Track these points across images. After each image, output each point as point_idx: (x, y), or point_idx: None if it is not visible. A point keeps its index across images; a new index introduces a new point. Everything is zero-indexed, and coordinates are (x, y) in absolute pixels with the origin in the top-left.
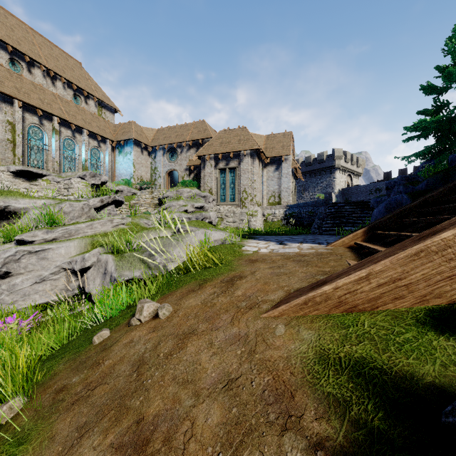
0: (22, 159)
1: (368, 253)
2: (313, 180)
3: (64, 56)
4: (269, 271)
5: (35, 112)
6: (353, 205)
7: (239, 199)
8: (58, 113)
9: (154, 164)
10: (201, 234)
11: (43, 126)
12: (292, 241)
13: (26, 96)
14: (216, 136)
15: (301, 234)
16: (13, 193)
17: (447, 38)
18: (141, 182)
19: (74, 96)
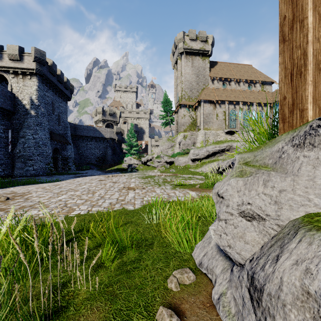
0: (228, 126)
1: None
2: None
3: (243, 67)
4: None
5: (232, 103)
6: None
7: None
8: (242, 99)
9: None
10: None
11: (235, 108)
12: None
13: (229, 98)
14: None
15: None
16: (233, 141)
17: None
18: None
19: (248, 86)
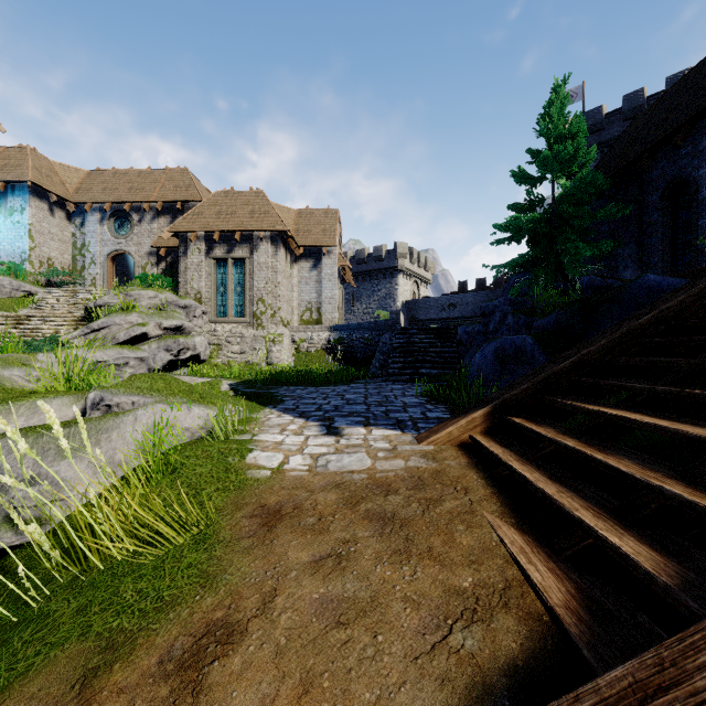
0: None
1: (512, 478)
2: (367, 286)
3: None
4: (314, 589)
5: None
6: (430, 333)
7: (252, 314)
8: None
9: (82, 238)
10: (151, 418)
11: None
12: (350, 419)
13: None
14: (210, 200)
15: (356, 377)
16: None
17: (544, 109)
18: (49, 271)
19: None
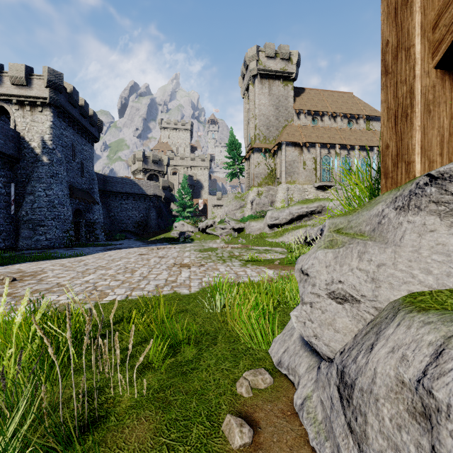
0: (319, 178)
1: None
2: None
3: (340, 96)
4: None
5: (326, 146)
6: None
7: None
8: (339, 141)
9: None
10: None
11: (330, 154)
12: None
13: (321, 139)
14: None
15: None
16: (326, 199)
17: None
18: None
19: (348, 122)
